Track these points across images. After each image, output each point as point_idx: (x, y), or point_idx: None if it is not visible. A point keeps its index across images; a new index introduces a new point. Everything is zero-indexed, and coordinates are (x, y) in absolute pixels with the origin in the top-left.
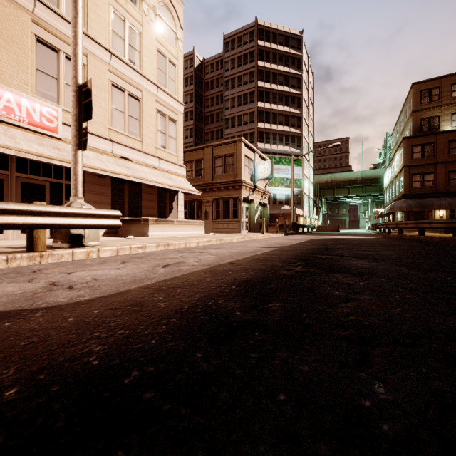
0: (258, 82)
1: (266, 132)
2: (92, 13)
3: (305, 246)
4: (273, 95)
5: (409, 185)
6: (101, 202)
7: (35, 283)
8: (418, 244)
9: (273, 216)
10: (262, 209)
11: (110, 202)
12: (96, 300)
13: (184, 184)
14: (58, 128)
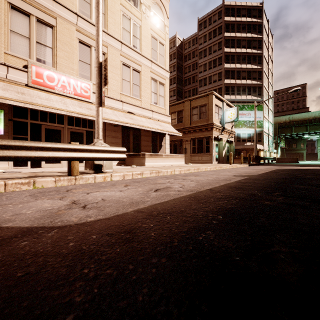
0: (225, 49)
1: (232, 86)
2: (110, 19)
3: (273, 175)
4: (237, 57)
5: None
6: (115, 143)
7: (63, 200)
8: None
9: (237, 151)
10: (229, 145)
11: (121, 143)
12: (98, 222)
13: (170, 129)
14: (90, 96)
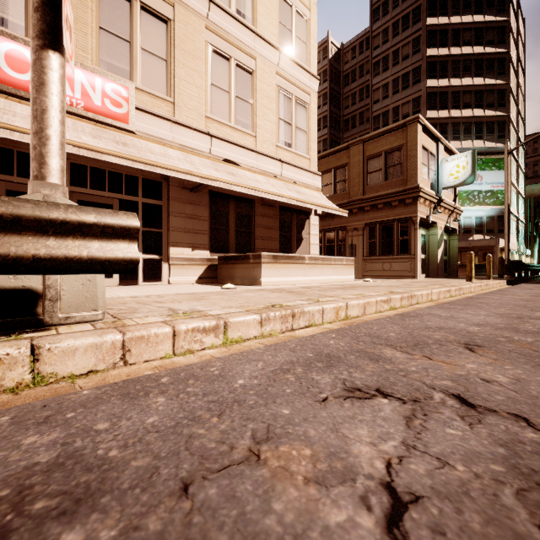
0: (427, 50)
1: (441, 123)
2: None
3: None
4: (453, 65)
5: None
6: (194, 230)
7: None
8: None
9: None
10: (447, 238)
11: (208, 230)
12: None
13: (320, 200)
14: (128, 116)
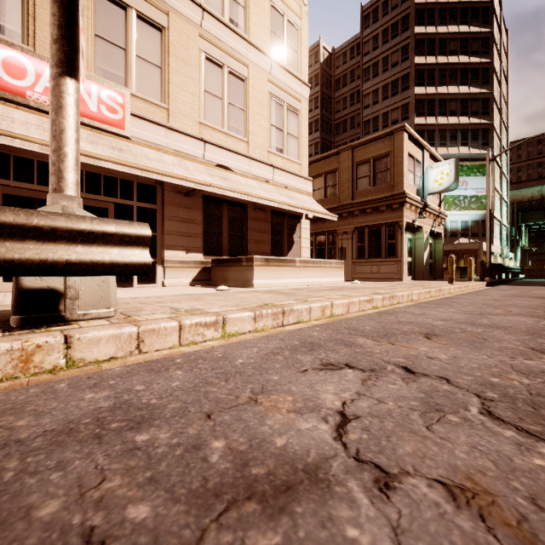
0: (415, 58)
1: (429, 129)
2: None
3: None
4: (440, 73)
5: None
6: (188, 234)
7: None
8: None
9: None
10: (432, 242)
11: (202, 234)
12: None
13: (311, 205)
14: (124, 121)
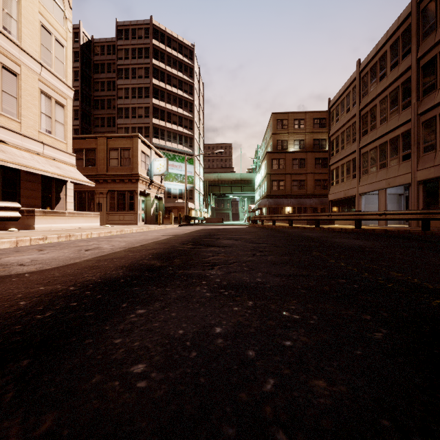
0: (153, 79)
1: (161, 129)
2: None
3: (195, 234)
4: (168, 95)
5: (270, 188)
6: None
7: None
8: (268, 230)
9: (167, 209)
10: (158, 202)
11: None
12: (59, 267)
13: (75, 174)
14: None
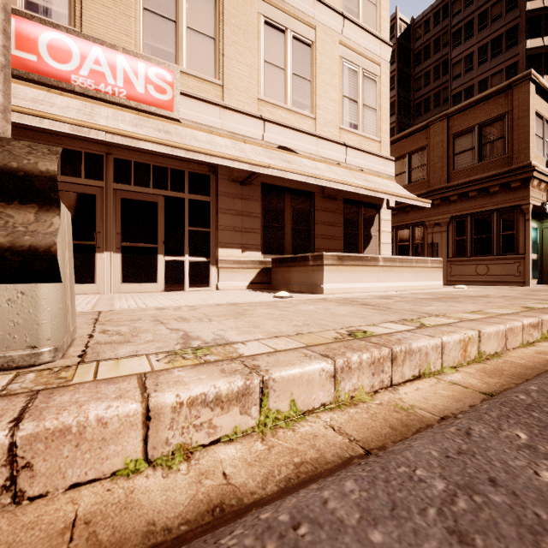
0: (527, 3)
1: None
2: None
3: None
4: None
5: None
6: (245, 229)
7: None
8: None
9: None
10: None
11: (261, 229)
12: None
13: (394, 190)
14: (173, 102)
